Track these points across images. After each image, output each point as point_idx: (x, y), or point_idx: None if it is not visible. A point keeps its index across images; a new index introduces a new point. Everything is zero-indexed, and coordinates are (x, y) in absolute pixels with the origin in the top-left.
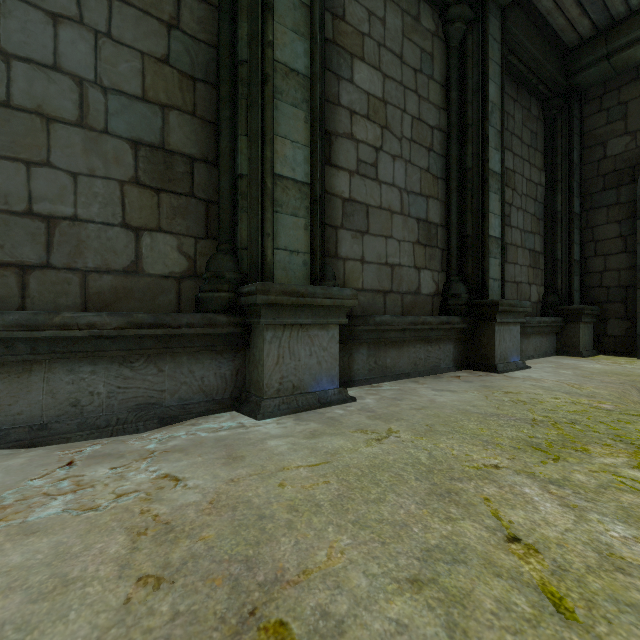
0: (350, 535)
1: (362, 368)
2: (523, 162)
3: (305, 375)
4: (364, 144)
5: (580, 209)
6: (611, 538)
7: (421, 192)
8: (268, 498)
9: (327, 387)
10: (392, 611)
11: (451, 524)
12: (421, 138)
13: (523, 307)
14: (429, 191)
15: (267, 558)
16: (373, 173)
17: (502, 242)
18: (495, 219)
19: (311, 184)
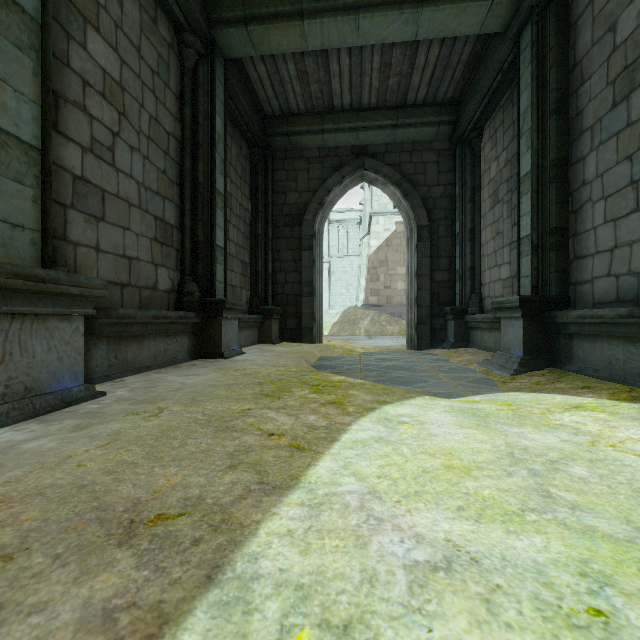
0: (175, 466)
1: (101, 364)
2: (237, 189)
3: (42, 374)
4: (100, 123)
5: (272, 236)
6: (311, 421)
7: (158, 191)
8: (76, 476)
9: (70, 385)
10: (226, 480)
11: (238, 440)
12: (158, 139)
13: (241, 306)
14: (166, 192)
15: (116, 500)
16: (110, 157)
17: (226, 252)
18: (221, 232)
19: (43, 150)
